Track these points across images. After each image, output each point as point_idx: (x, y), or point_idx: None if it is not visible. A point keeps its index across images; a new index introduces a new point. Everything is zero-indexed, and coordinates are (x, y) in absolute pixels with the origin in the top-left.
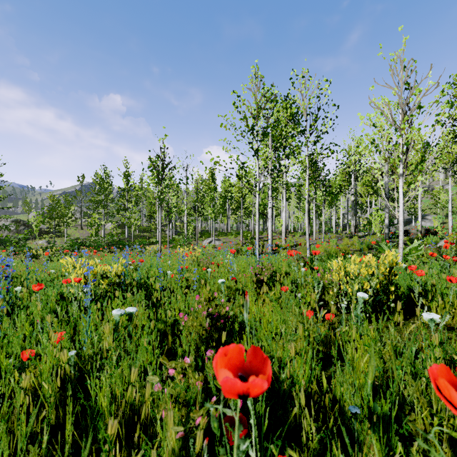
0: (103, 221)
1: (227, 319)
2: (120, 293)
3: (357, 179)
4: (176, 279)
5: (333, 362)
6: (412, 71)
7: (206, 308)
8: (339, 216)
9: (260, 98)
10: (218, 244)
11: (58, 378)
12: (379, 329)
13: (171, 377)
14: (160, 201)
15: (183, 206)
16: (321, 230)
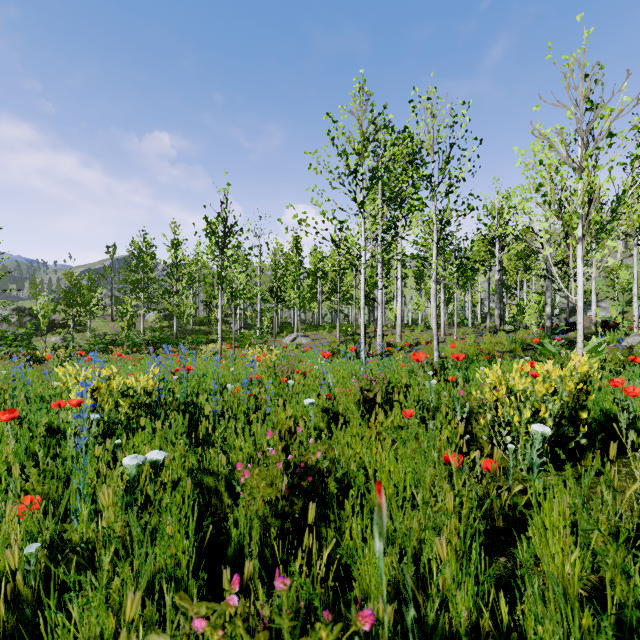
0: (143, 309)
1: (318, 474)
2: (148, 422)
3: (503, 250)
4: (240, 397)
5: (499, 547)
6: (598, 80)
7: (282, 457)
8: (476, 302)
9: (367, 127)
10: (305, 342)
11: (1, 600)
12: (565, 482)
13: (221, 577)
14: (220, 279)
15: (255, 288)
16: (451, 322)
